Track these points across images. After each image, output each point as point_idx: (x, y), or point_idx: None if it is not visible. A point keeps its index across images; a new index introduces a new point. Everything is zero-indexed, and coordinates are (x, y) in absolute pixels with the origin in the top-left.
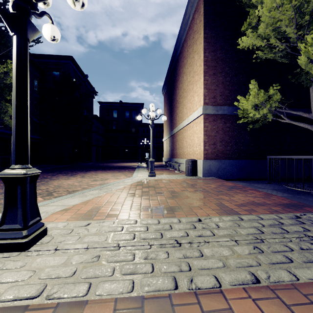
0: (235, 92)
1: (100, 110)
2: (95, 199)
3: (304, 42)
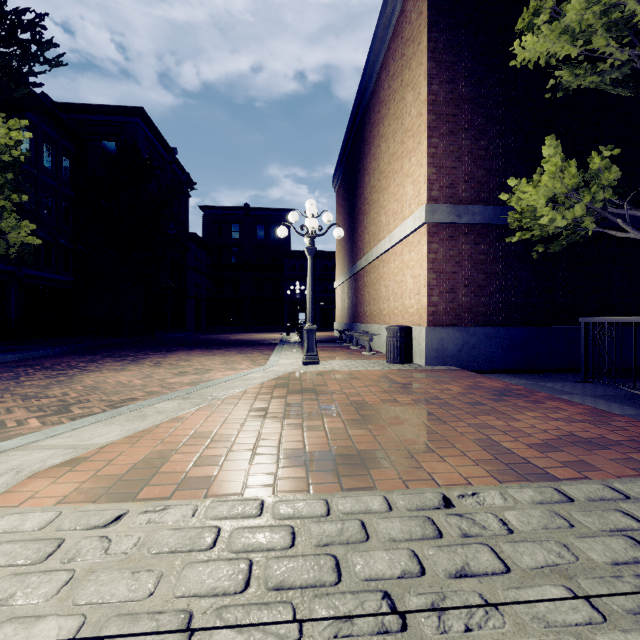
0: (500, 174)
1: (203, 224)
2: (166, 426)
3: None
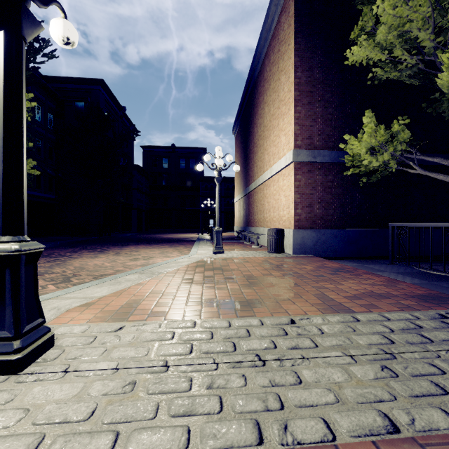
0: (341, 130)
1: (143, 158)
2: (133, 287)
3: (448, 53)
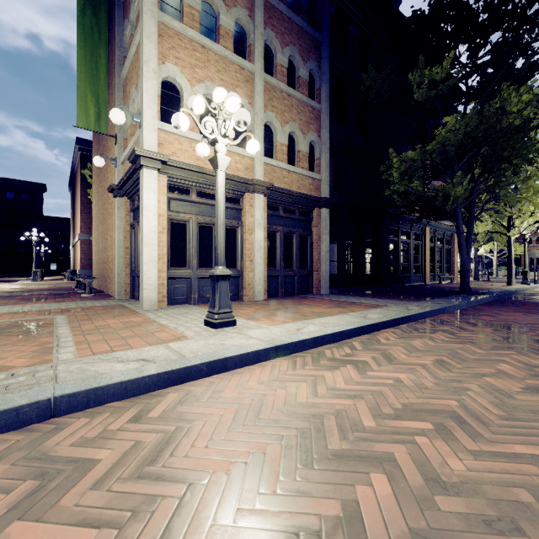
0: None
1: None
2: None
3: None
